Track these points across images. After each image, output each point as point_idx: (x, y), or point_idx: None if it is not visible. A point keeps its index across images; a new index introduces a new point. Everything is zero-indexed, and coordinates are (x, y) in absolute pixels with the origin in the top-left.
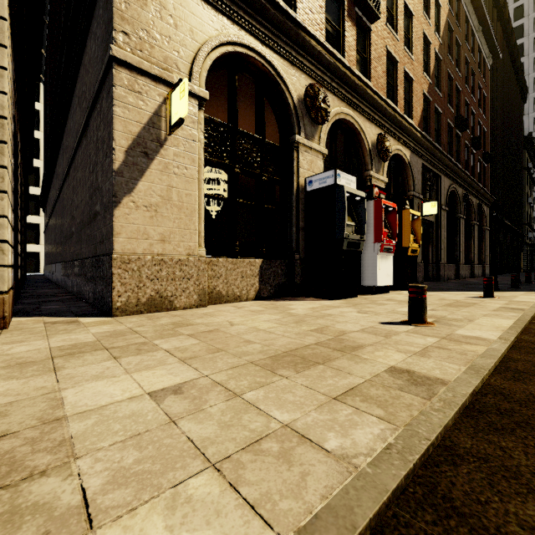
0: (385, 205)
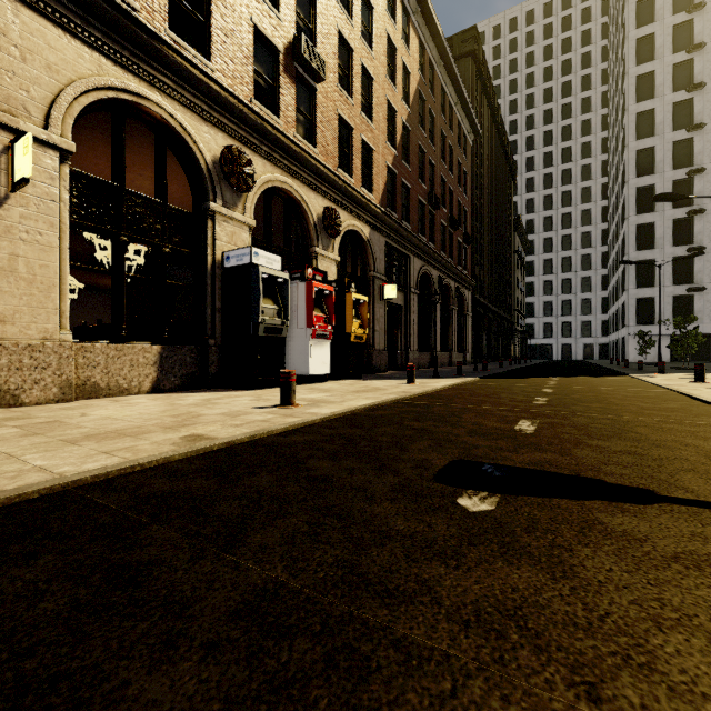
0: (318, 288)
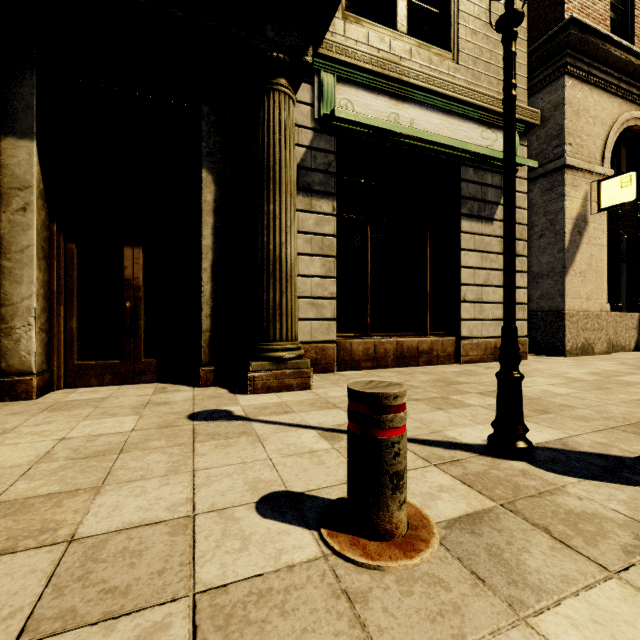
0: None
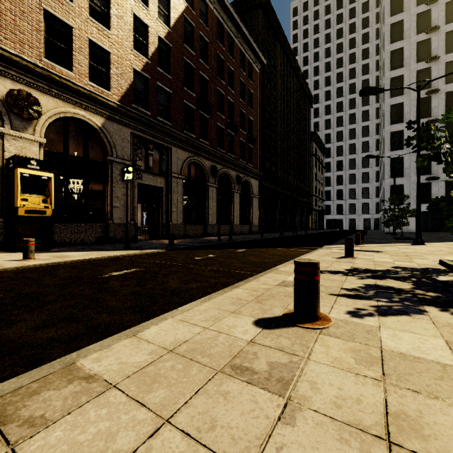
0: None
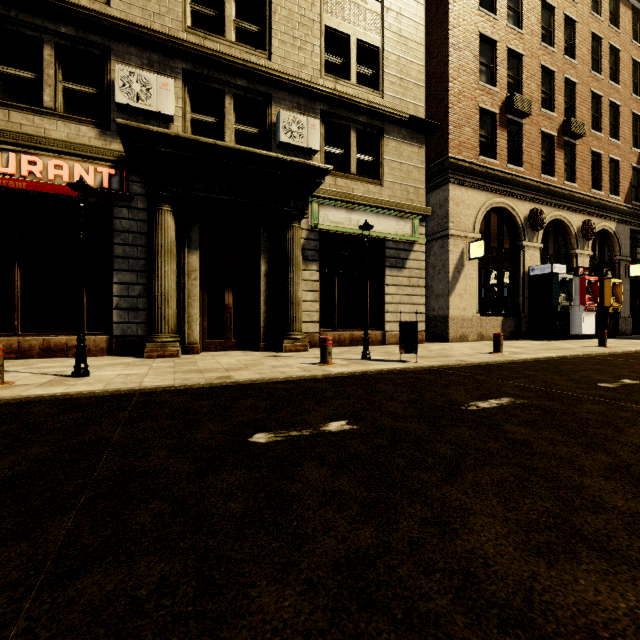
0: (588, 280)
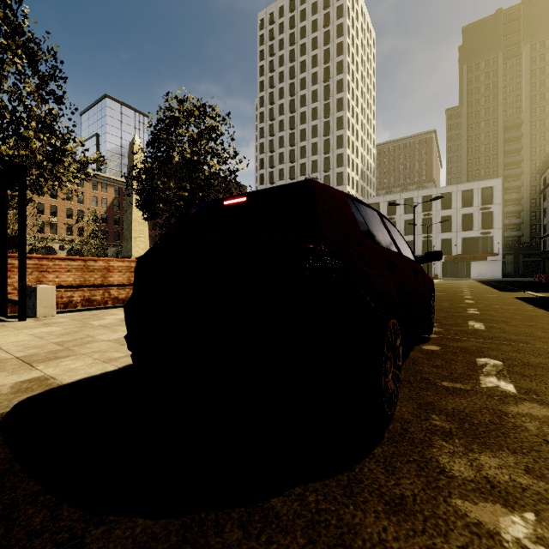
0: None
